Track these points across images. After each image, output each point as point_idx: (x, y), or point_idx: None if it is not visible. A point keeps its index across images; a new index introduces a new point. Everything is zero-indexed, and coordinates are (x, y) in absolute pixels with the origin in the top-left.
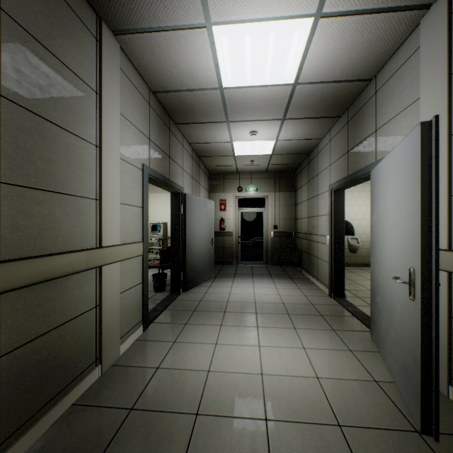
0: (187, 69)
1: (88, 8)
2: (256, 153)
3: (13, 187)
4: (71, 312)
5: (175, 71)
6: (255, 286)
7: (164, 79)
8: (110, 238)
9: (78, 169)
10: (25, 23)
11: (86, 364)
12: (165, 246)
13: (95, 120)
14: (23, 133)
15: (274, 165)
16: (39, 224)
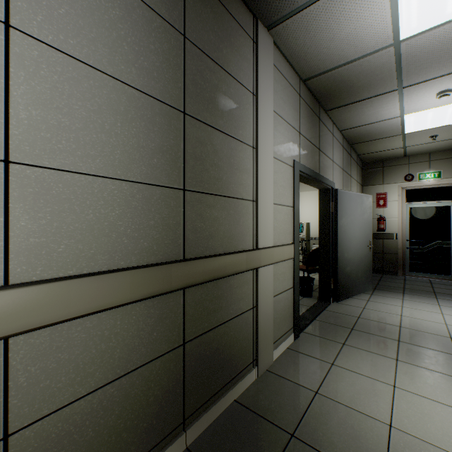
0: (349, 34)
1: (246, 12)
2: (443, 124)
3: (193, 194)
4: (233, 310)
5: (332, 45)
6: (443, 311)
7: (317, 60)
8: (264, 240)
9: (238, 172)
10: (201, 44)
11: (245, 364)
12: (307, 247)
13: (251, 122)
14: (199, 144)
15: None
16: (210, 226)
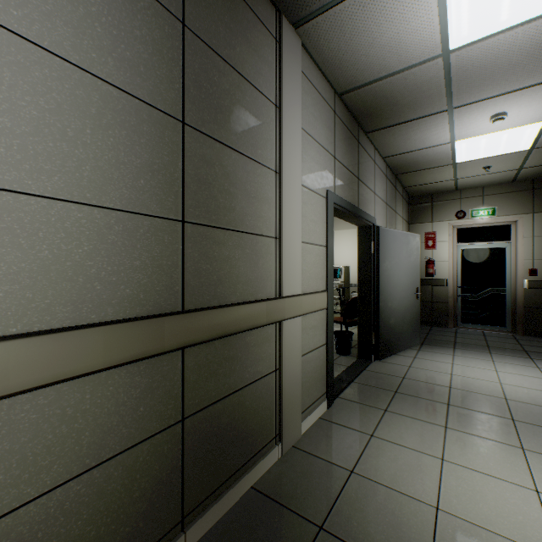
0: (391, 39)
1: (267, 3)
2: (497, 153)
3: (196, 227)
4: (249, 374)
5: (372, 51)
6: (497, 368)
7: (355, 70)
8: (290, 286)
9: (257, 202)
10: (206, 36)
11: (265, 440)
12: (346, 296)
13: (274, 140)
14: (205, 164)
15: (533, 167)
16: (220, 268)
